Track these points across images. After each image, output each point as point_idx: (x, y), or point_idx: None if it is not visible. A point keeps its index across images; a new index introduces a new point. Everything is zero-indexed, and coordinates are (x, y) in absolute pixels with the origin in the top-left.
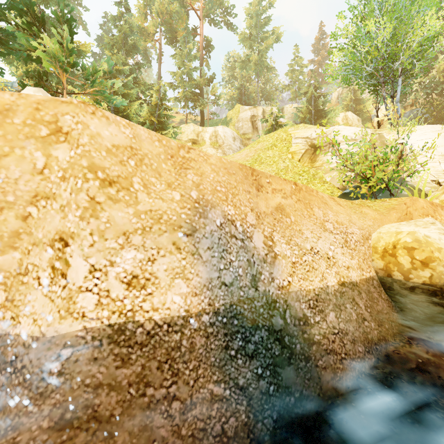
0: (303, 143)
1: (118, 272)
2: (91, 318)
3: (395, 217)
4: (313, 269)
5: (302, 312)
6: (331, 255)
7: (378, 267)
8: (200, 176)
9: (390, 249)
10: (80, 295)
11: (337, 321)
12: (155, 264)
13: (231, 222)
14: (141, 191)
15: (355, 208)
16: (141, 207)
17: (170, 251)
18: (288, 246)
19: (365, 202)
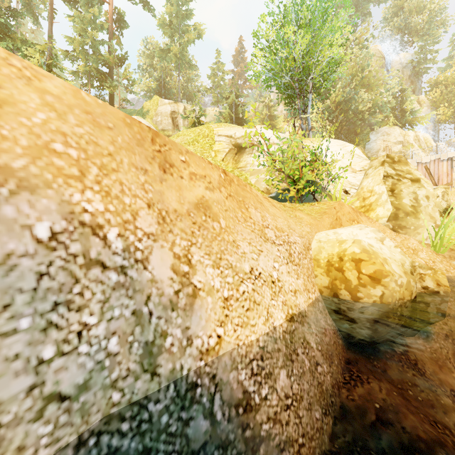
0: (227, 142)
1: None
2: None
3: (328, 222)
4: (255, 304)
5: (241, 388)
6: (276, 277)
7: (323, 285)
8: None
9: (336, 262)
10: None
11: (290, 383)
12: None
13: (91, 229)
14: None
15: (289, 211)
16: None
17: None
18: (216, 271)
19: (296, 206)
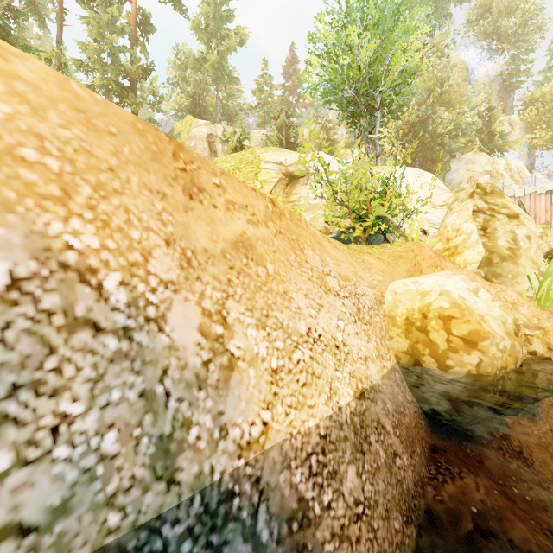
0: (276, 170)
1: None
2: None
3: (404, 269)
4: (313, 378)
5: (295, 495)
6: (340, 340)
7: (400, 349)
8: None
9: (417, 319)
10: None
11: (360, 483)
12: None
13: (78, 274)
14: None
15: (355, 255)
16: None
17: None
18: (261, 332)
19: (364, 248)
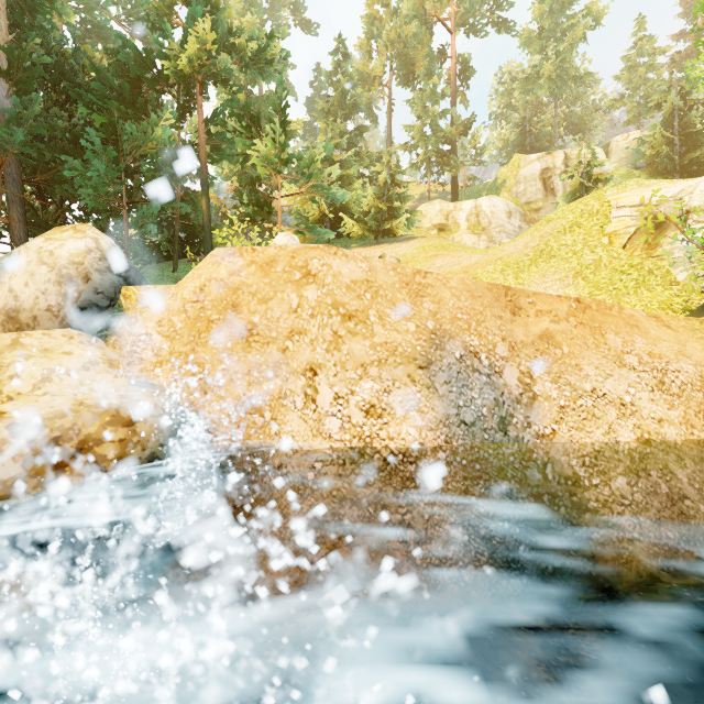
0: (633, 216)
1: (357, 401)
2: (336, 439)
3: None
4: (593, 417)
5: (571, 470)
6: (628, 401)
7: None
8: (437, 304)
9: None
10: (327, 419)
11: (630, 490)
12: (390, 395)
13: (474, 354)
14: (376, 323)
15: None
16: (377, 340)
17: (405, 383)
18: (554, 385)
19: None
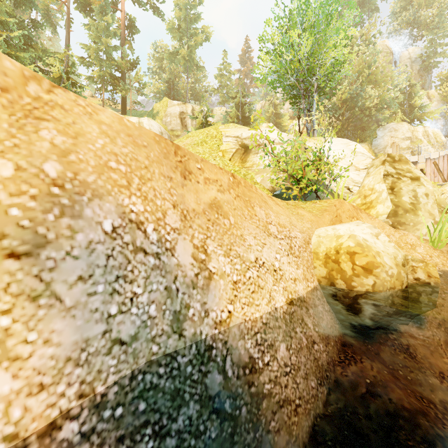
0: (234, 143)
1: None
2: None
3: (328, 219)
4: (259, 288)
5: (247, 354)
6: (277, 266)
7: (321, 275)
8: (72, 137)
9: (333, 254)
10: None
11: (288, 355)
12: None
13: (136, 225)
14: None
15: (291, 209)
16: None
17: None
18: (227, 259)
19: (299, 204)
